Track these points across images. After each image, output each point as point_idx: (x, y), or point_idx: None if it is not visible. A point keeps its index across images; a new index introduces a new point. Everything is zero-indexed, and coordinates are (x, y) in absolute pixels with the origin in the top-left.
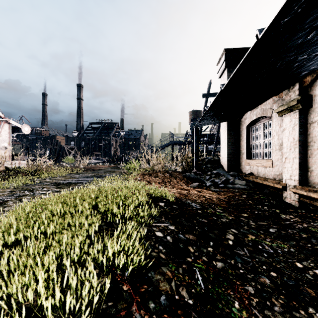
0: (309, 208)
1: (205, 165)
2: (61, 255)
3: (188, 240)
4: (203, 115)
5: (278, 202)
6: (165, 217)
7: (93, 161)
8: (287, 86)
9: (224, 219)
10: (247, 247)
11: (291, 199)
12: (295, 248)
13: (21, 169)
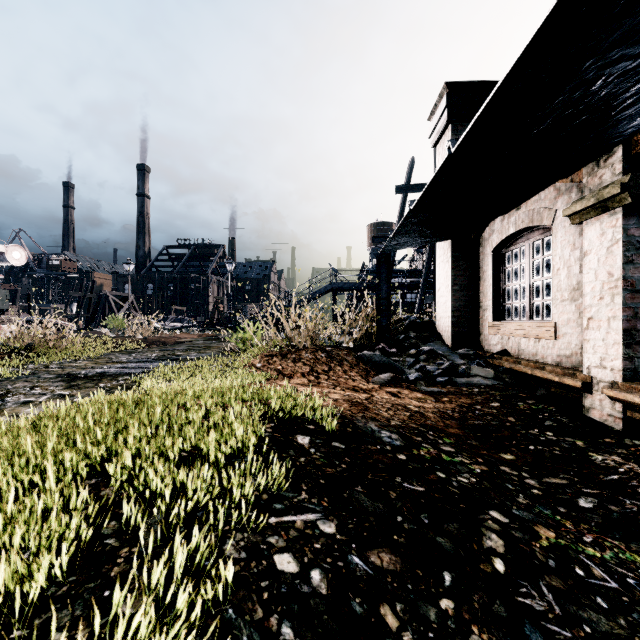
0: None
1: (405, 333)
2: None
3: (377, 577)
4: (403, 222)
5: (575, 419)
6: (309, 487)
7: (170, 325)
8: (597, 154)
9: (466, 478)
10: (546, 578)
11: (604, 413)
12: None
13: None
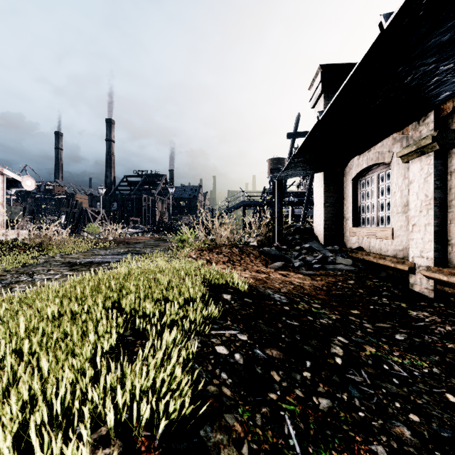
0: (450, 301)
1: (292, 235)
2: (43, 396)
3: (269, 360)
4: (290, 161)
5: (403, 291)
6: (232, 319)
7: (129, 231)
8: (417, 117)
9: (325, 320)
10: (365, 368)
11: (422, 287)
12: (440, 367)
13: (18, 242)
